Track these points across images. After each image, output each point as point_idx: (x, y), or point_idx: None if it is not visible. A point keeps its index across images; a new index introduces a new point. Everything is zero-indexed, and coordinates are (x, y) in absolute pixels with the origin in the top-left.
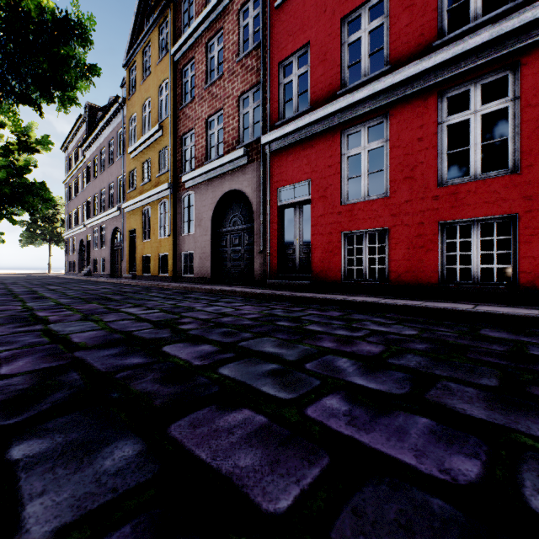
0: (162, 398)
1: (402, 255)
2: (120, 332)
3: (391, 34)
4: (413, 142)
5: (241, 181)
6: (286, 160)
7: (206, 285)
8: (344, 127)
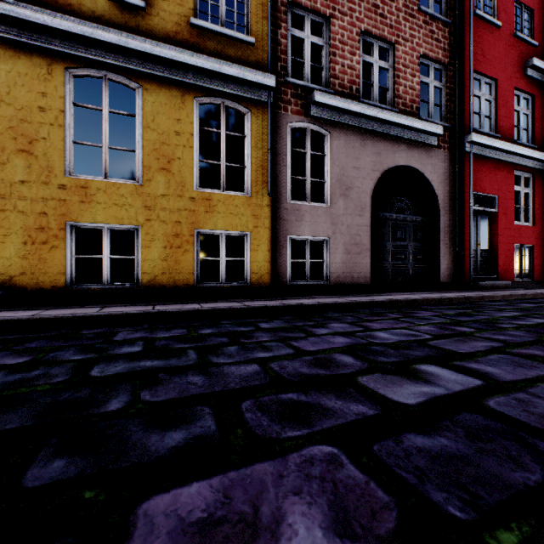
0: None
1: (538, 263)
2: None
3: (535, 127)
4: (542, 199)
5: (424, 162)
6: (481, 169)
7: (421, 293)
8: (516, 168)
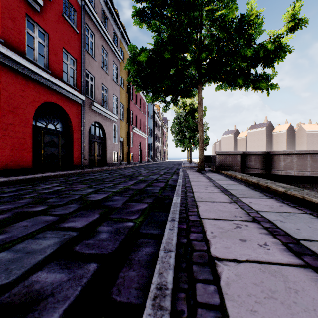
0: (134, 190)
1: None
2: (65, 217)
3: None
4: None
5: None
6: None
7: None
8: None
